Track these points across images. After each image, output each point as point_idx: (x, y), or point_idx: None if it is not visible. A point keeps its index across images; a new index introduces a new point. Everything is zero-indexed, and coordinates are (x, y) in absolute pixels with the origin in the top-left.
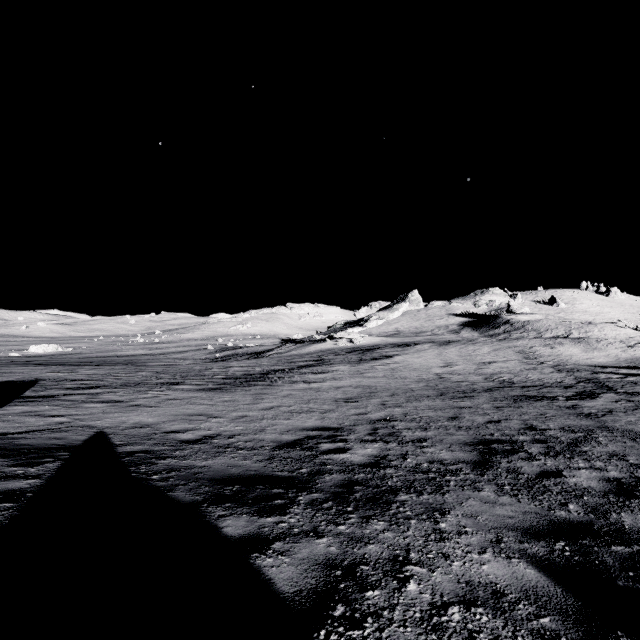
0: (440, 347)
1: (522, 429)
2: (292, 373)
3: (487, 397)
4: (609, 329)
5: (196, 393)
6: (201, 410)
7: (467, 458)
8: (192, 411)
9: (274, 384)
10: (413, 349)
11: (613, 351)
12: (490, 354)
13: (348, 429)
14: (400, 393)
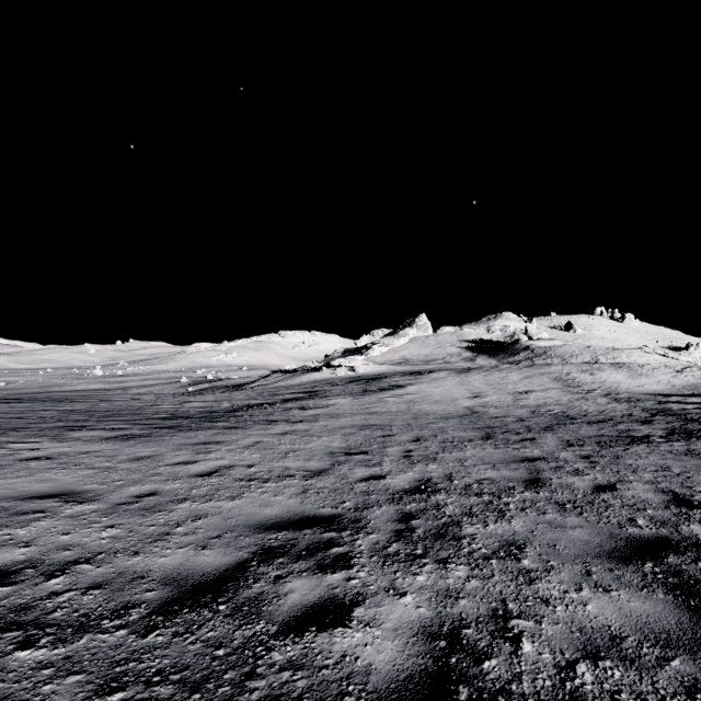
0: (460, 375)
1: (670, 504)
2: (272, 409)
3: (555, 440)
4: (637, 355)
5: (96, 445)
6: (69, 482)
7: (665, 621)
8: (46, 486)
9: (239, 426)
10: (428, 377)
11: (663, 377)
12: (522, 382)
13: (352, 520)
14: (427, 436)
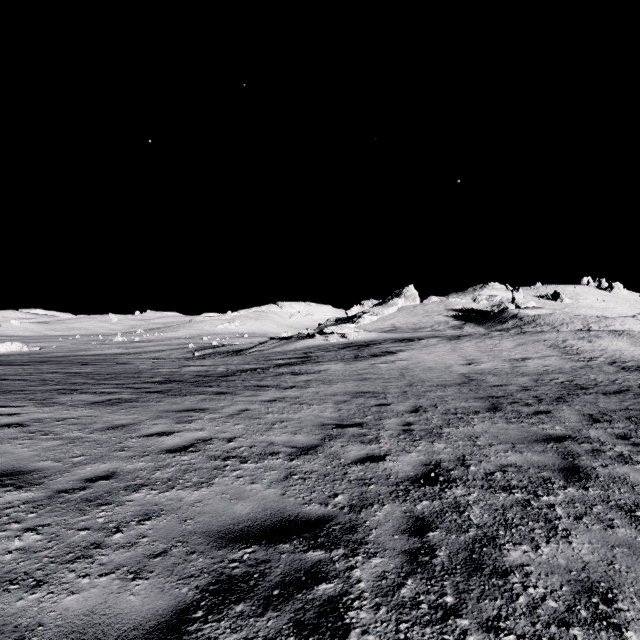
0: (451, 342)
1: None
2: (264, 374)
3: (575, 413)
4: (631, 323)
5: (78, 410)
6: (23, 457)
7: None
8: None
9: (229, 391)
10: (419, 344)
11: None
12: (517, 349)
13: (347, 528)
14: (426, 406)
